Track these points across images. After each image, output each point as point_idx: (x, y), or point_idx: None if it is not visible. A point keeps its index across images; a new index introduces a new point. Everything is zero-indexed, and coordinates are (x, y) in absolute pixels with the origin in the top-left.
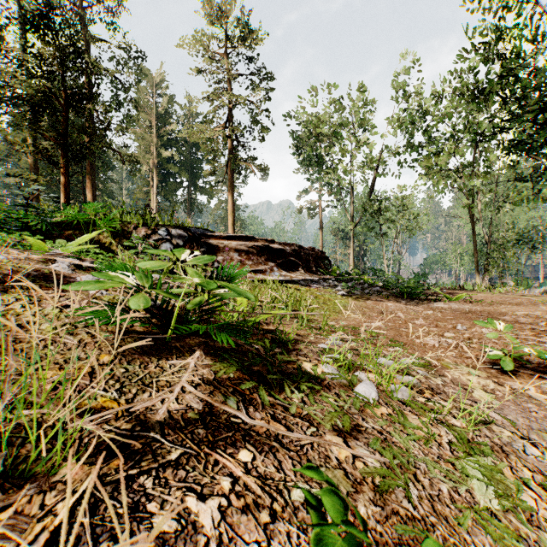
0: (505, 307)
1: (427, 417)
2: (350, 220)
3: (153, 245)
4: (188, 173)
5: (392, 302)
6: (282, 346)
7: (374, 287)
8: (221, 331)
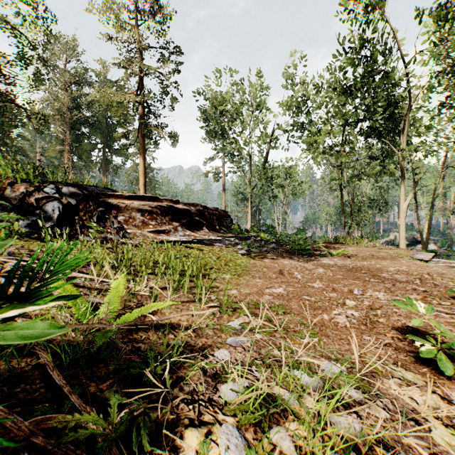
0: (376, 261)
1: None
2: (248, 185)
3: (35, 204)
4: (103, 135)
5: (287, 260)
6: (146, 406)
7: (270, 243)
8: None
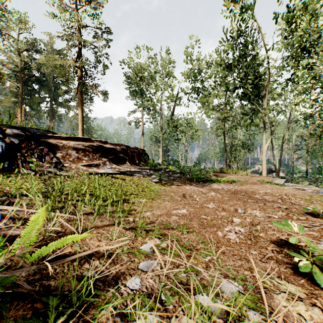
0: (250, 186)
1: None
2: (160, 131)
3: None
4: (50, 91)
5: (188, 186)
6: None
7: (175, 173)
8: None
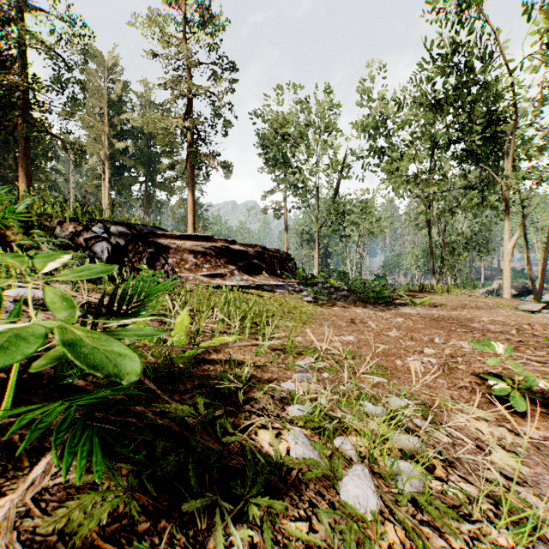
0: (469, 311)
1: (459, 538)
2: (315, 222)
3: (84, 245)
4: (145, 167)
5: (360, 309)
6: (225, 407)
7: (340, 291)
8: (82, 427)
